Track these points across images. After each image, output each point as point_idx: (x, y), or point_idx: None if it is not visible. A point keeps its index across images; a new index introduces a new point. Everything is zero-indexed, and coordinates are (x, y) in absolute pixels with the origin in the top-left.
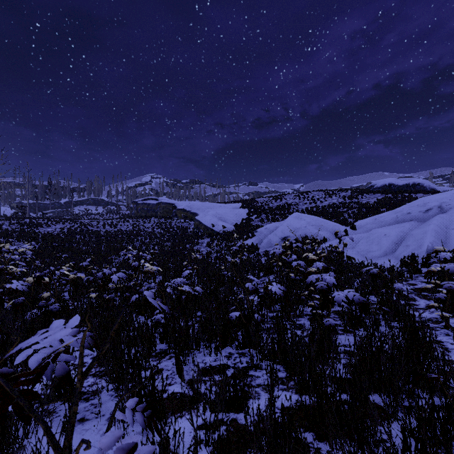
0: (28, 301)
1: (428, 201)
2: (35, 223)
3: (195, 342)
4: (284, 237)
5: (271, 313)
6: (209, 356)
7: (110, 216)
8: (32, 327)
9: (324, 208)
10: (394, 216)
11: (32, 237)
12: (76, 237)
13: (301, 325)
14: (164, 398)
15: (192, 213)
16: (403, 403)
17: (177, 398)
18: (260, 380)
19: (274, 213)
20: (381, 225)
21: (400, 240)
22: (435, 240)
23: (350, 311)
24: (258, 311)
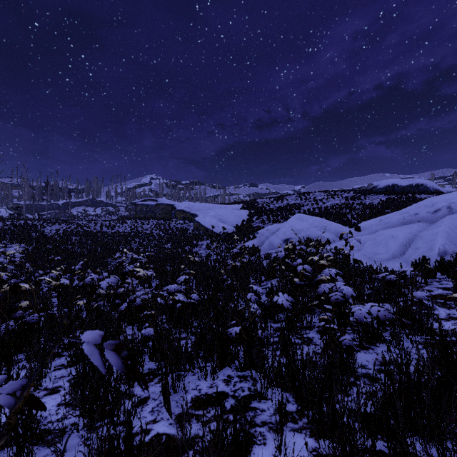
0: (2, 312)
1: (436, 201)
2: (29, 224)
3: (188, 362)
4: (286, 239)
5: (275, 324)
6: (204, 380)
7: (108, 218)
8: (3, 342)
9: (326, 209)
10: (400, 216)
11: (25, 239)
12: (72, 239)
13: (309, 339)
14: (145, 442)
15: (192, 214)
16: (450, 454)
17: (162, 442)
18: (266, 415)
19: (276, 215)
20: (387, 226)
21: (408, 242)
22: (447, 242)
23: (365, 323)
24: (261, 323)
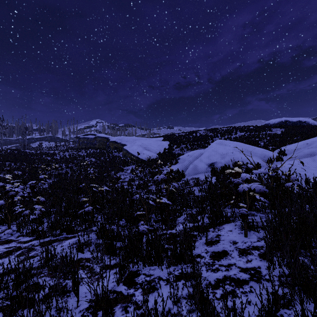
0: None
1: None
2: None
3: None
4: (210, 163)
5: None
6: None
7: (58, 149)
8: None
9: (236, 138)
10: None
11: None
12: (6, 164)
13: None
14: None
15: (122, 144)
16: None
17: None
18: None
19: (193, 144)
20: None
21: None
22: None
23: None
24: None
